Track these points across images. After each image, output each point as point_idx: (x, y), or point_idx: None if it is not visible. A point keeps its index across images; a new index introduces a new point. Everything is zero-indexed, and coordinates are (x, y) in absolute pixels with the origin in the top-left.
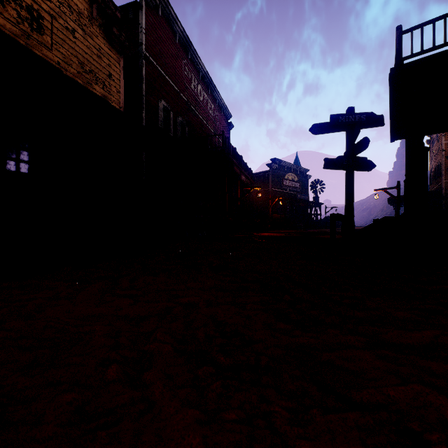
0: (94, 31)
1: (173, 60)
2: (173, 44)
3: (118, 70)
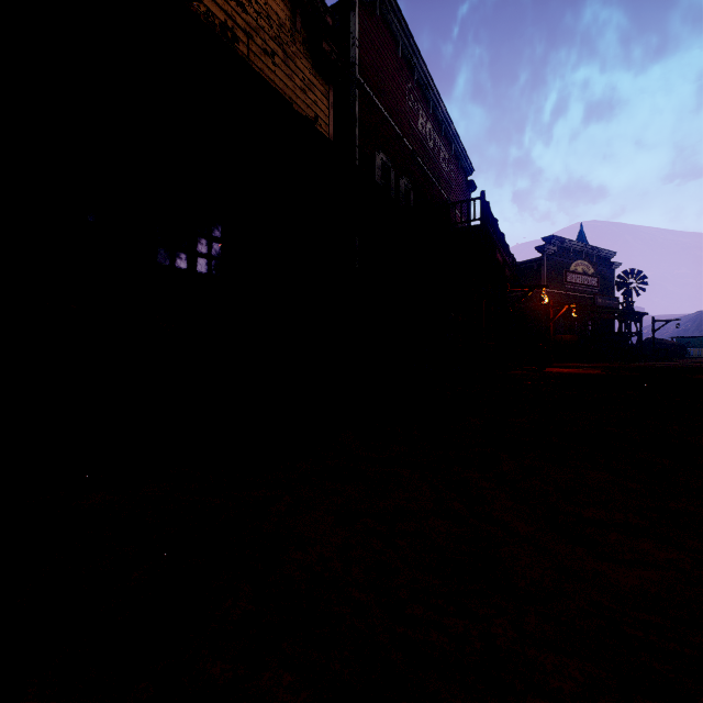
0: (296, 52)
1: (395, 85)
2: (394, 59)
3: (326, 109)
